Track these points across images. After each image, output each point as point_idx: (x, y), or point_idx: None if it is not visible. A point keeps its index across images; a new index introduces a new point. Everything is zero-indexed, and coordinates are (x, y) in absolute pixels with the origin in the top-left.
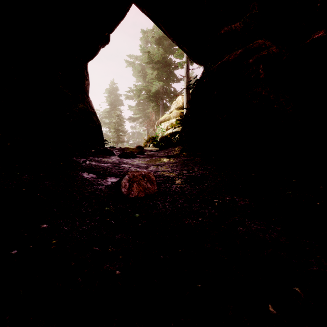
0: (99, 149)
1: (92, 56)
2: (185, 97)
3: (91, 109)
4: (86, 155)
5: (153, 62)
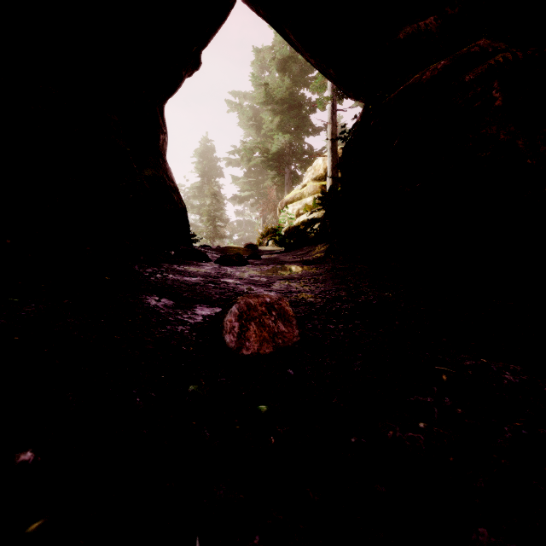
0: (183, 251)
1: (172, 91)
2: (329, 159)
3: (170, 182)
4: (159, 261)
5: (273, 101)
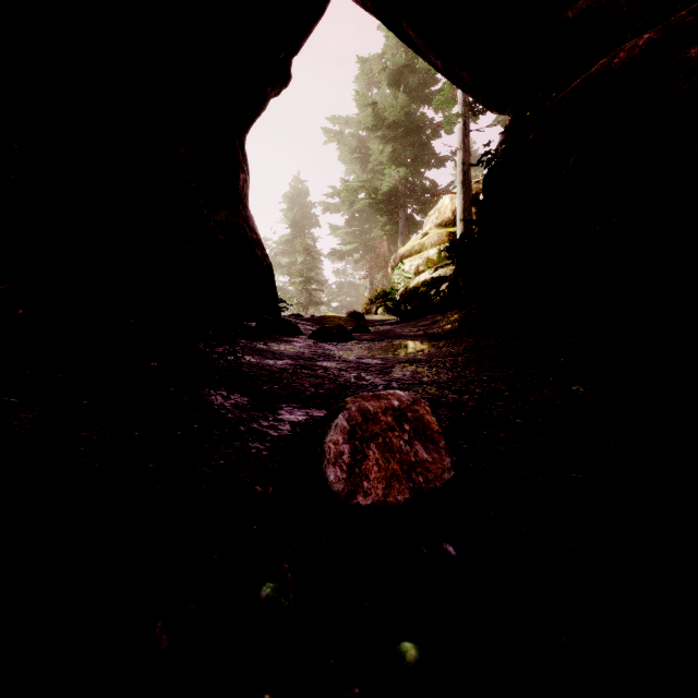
0: (268, 322)
1: (254, 116)
2: (459, 198)
3: (252, 233)
4: (234, 336)
5: (384, 126)
